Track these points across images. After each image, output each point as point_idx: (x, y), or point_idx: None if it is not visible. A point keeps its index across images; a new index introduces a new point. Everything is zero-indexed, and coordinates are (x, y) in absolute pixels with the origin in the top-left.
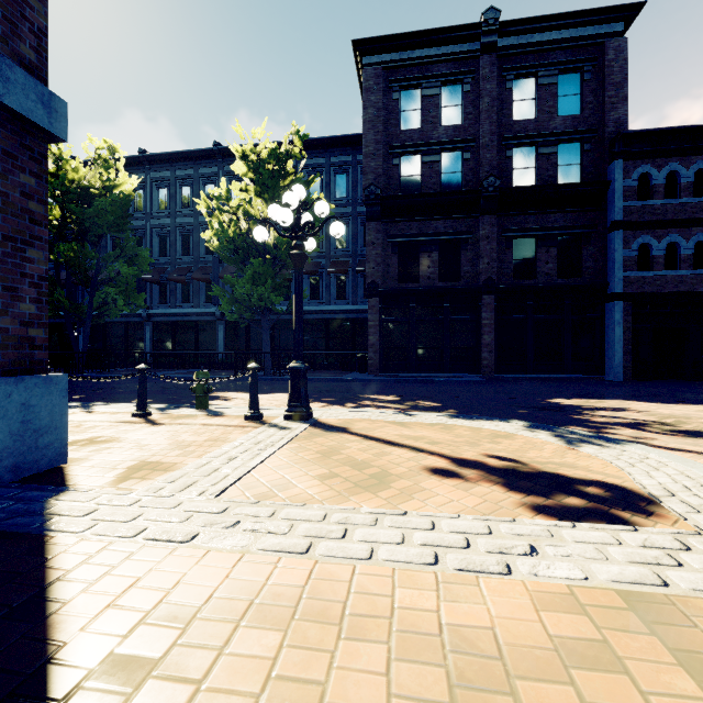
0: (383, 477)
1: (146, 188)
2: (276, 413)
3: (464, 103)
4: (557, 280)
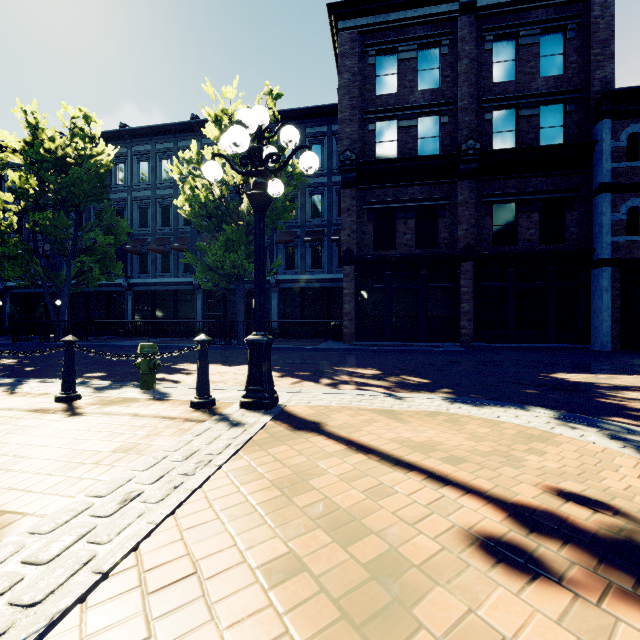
0: (393, 567)
1: (127, 161)
2: (234, 396)
3: (441, 66)
4: (539, 246)
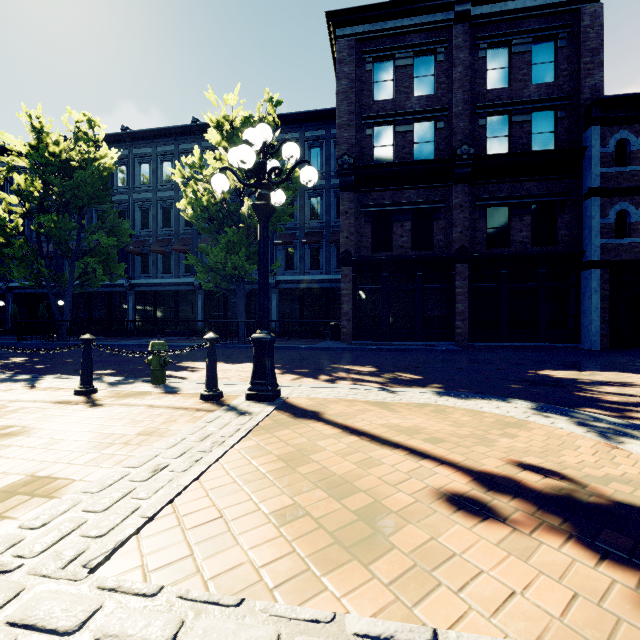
0: (376, 514)
1: (129, 164)
2: (239, 390)
3: (436, 73)
4: (531, 248)
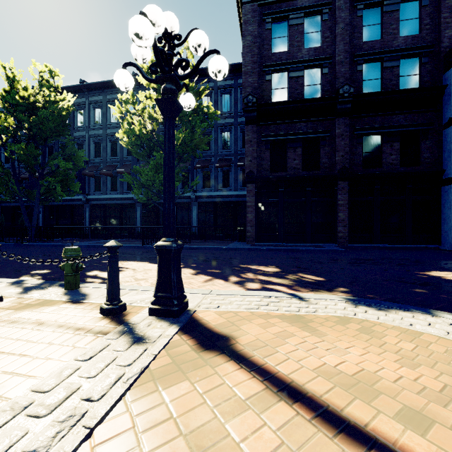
0: None
1: (85, 108)
2: (147, 298)
3: (322, 29)
4: (399, 168)
